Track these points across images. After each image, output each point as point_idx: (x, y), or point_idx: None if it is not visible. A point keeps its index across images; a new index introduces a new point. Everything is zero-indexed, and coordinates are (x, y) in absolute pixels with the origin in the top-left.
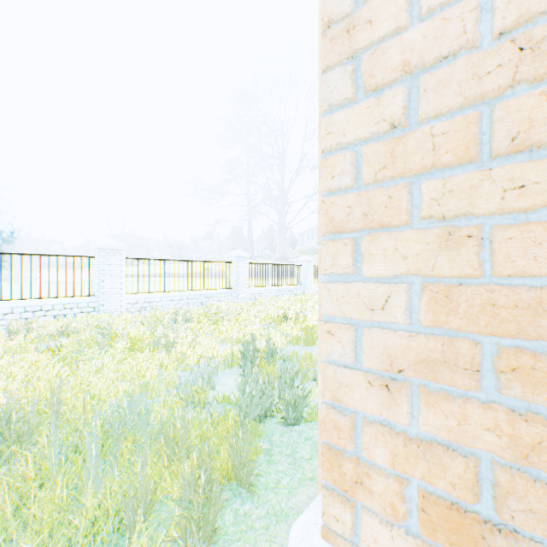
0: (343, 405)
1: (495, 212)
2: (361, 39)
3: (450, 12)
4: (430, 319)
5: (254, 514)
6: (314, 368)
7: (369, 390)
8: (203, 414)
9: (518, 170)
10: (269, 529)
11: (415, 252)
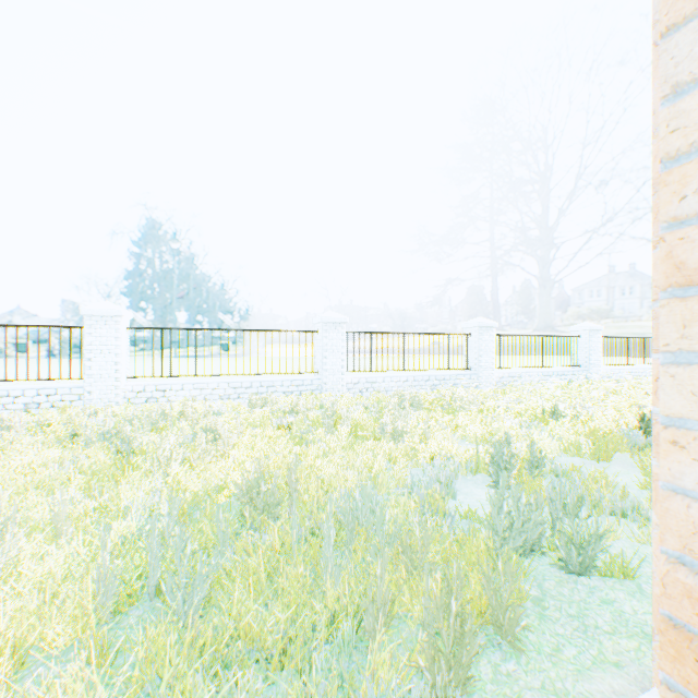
0: None
1: None
2: None
3: None
4: None
5: (521, 679)
6: (612, 497)
7: None
8: (444, 526)
9: None
10: None
11: None
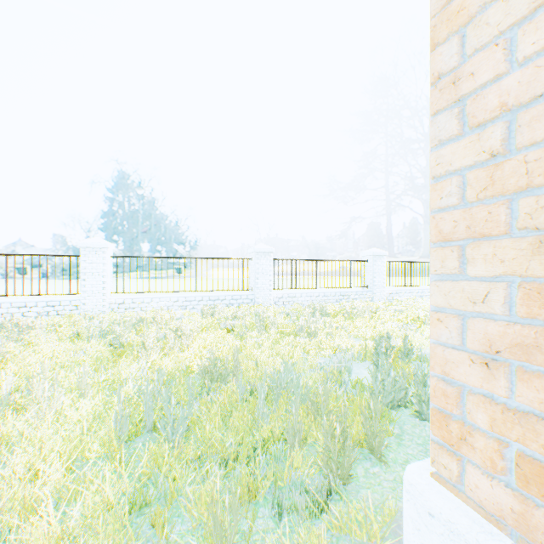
0: (451, 380)
1: None
2: (464, 88)
3: (542, 60)
4: (523, 311)
5: (381, 476)
6: None
7: (471, 366)
8: (339, 391)
9: None
10: (395, 490)
11: (511, 257)
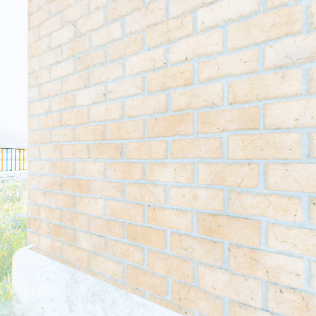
0: (40, 203)
1: (64, 141)
2: (40, 81)
3: (56, 82)
4: (53, 171)
5: None
6: None
7: (42, 195)
8: (20, 229)
9: (65, 131)
10: None
11: (50, 151)
